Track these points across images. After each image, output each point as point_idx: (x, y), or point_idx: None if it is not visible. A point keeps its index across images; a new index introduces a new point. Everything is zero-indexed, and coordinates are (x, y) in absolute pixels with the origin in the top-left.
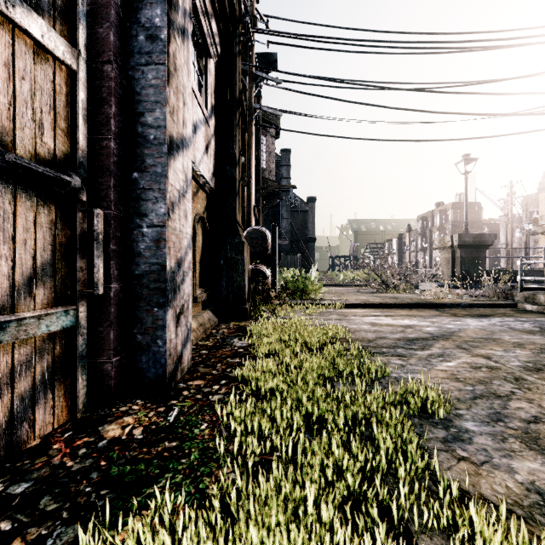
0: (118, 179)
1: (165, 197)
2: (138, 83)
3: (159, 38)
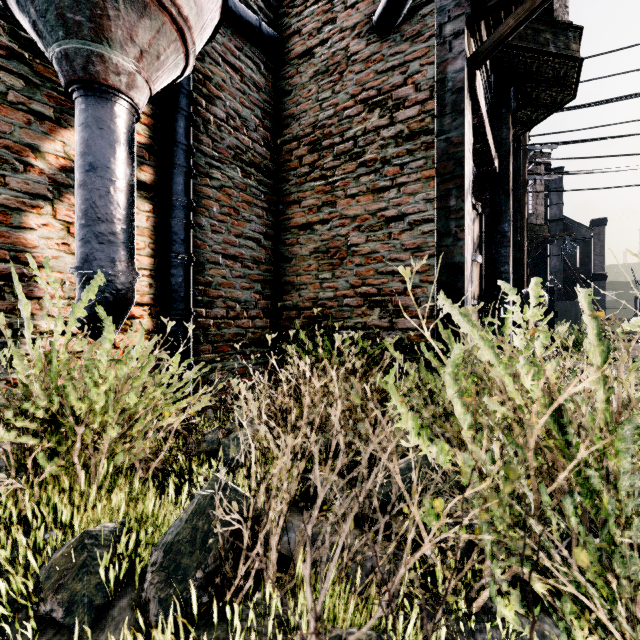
0: (490, 296)
1: (509, 302)
2: (496, 256)
3: (507, 236)
